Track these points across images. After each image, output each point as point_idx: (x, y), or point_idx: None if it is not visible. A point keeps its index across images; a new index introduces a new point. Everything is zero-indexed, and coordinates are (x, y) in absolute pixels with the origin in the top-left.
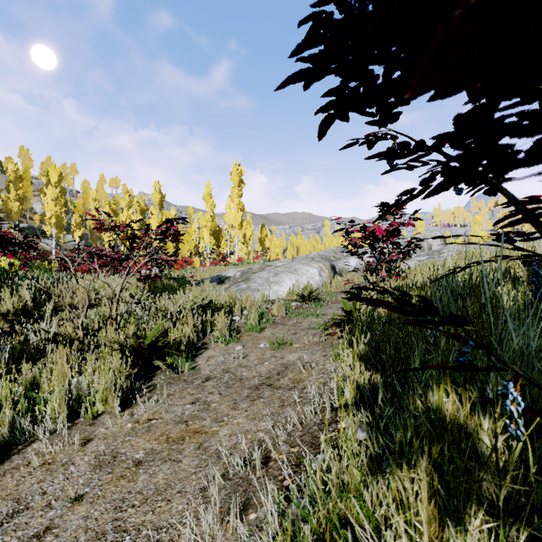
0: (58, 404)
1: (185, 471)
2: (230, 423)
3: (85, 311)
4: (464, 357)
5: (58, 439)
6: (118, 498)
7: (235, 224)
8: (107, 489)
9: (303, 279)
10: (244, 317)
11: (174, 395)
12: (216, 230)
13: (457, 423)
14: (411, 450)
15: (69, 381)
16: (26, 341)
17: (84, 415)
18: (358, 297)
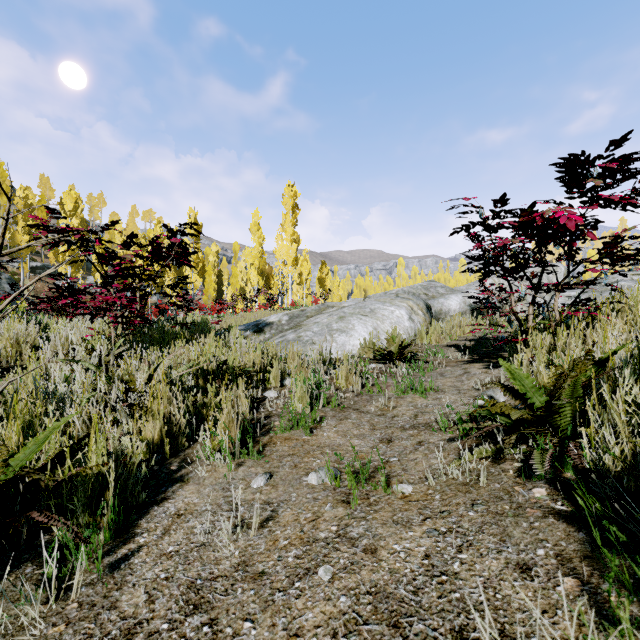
0: None
1: None
2: None
3: None
4: None
5: None
6: None
7: (288, 260)
8: None
9: (385, 325)
10: (285, 391)
11: None
12: (265, 269)
13: None
14: None
15: None
16: None
17: None
18: None
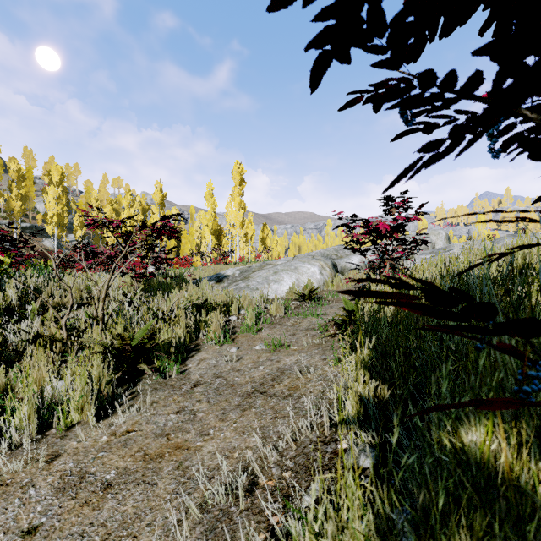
0: (27, 413)
1: (159, 497)
2: (216, 438)
3: (69, 310)
4: (532, 386)
5: (23, 455)
6: (76, 532)
7: (237, 223)
8: (66, 520)
9: (304, 277)
10: (241, 316)
11: (159, 403)
12: (217, 229)
13: (503, 469)
14: (437, 508)
15: (42, 388)
16: (4, 343)
17: (57, 425)
18: (364, 290)
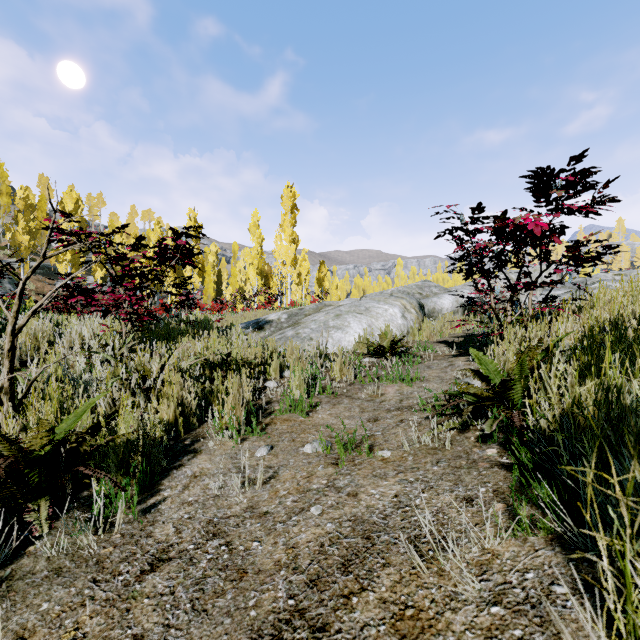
0: None
1: None
2: None
3: None
4: None
5: None
6: None
7: (287, 260)
8: None
9: (379, 322)
10: (284, 382)
11: None
12: (264, 269)
13: None
14: None
15: None
16: None
17: None
18: None
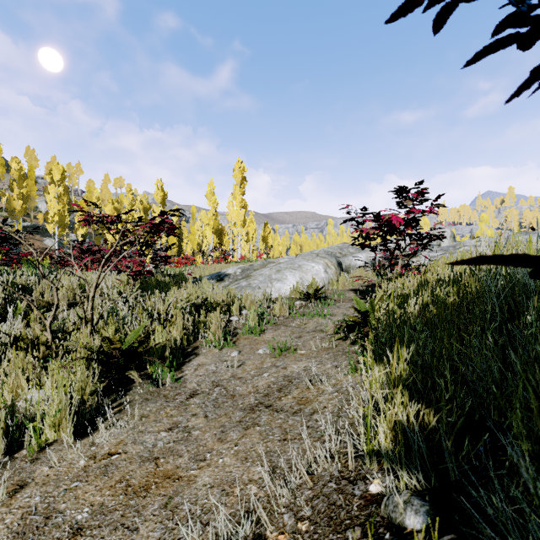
0: None
1: None
2: (214, 465)
3: (54, 310)
4: None
5: None
6: None
7: (238, 222)
8: None
9: (308, 276)
10: (242, 317)
11: (149, 418)
12: (219, 229)
13: None
14: None
15: (12, 400)
16: None
17: (29, 445)
18: None
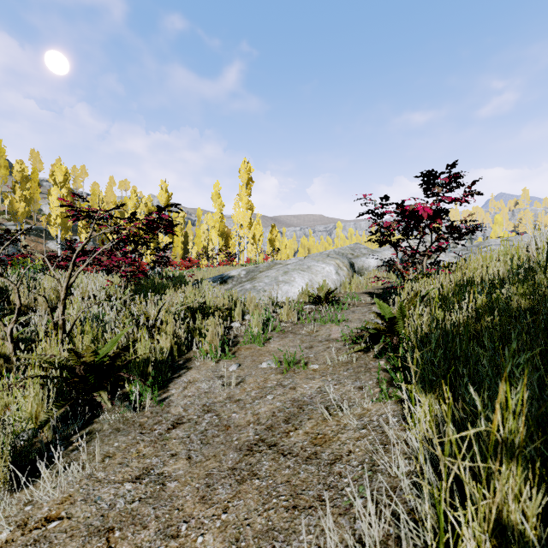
0: None
1: None
2: (189, 547)
3: (16, 315)
4: None
5: None
6: None
7: (244, 224)
8: None
9: (318, 277)
10: (245, 323)
11: (113, 458)
12: (224, 231)
13: None
14: None
15: None
16: None
17: None
18: None
